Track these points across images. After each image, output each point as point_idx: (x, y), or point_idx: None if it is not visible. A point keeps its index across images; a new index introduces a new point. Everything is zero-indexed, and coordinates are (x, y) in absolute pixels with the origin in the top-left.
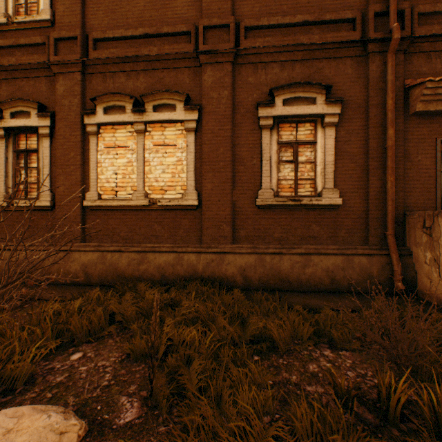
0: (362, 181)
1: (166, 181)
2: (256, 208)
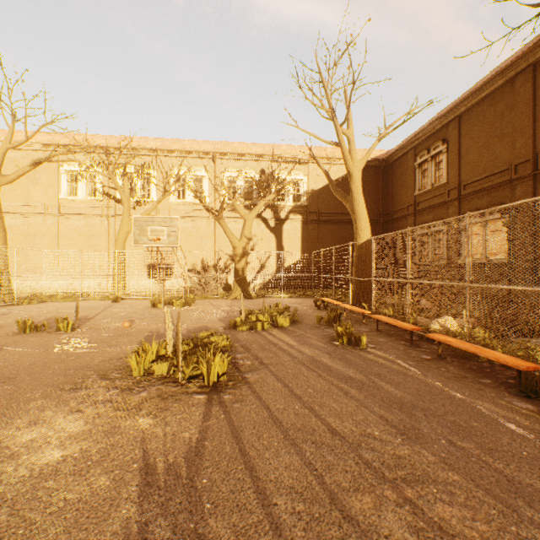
0: None
1: (496, 250)
2: None
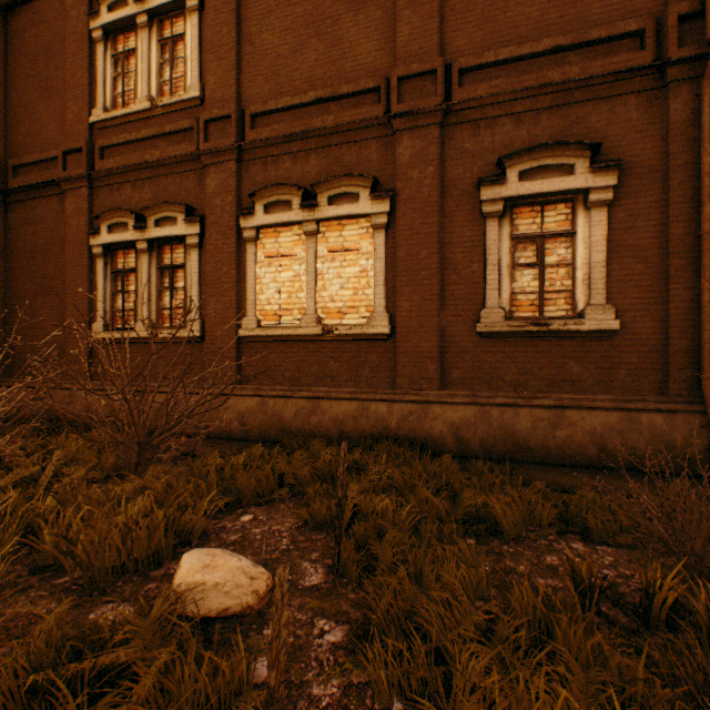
0: (657, 292)
1: (346, 301)
2: (477, 336)
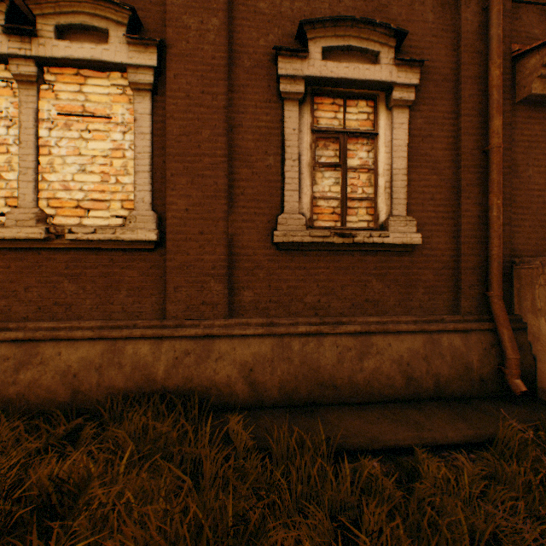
0: (450, 207)
1: (89, 191)
2: (273, 248)
